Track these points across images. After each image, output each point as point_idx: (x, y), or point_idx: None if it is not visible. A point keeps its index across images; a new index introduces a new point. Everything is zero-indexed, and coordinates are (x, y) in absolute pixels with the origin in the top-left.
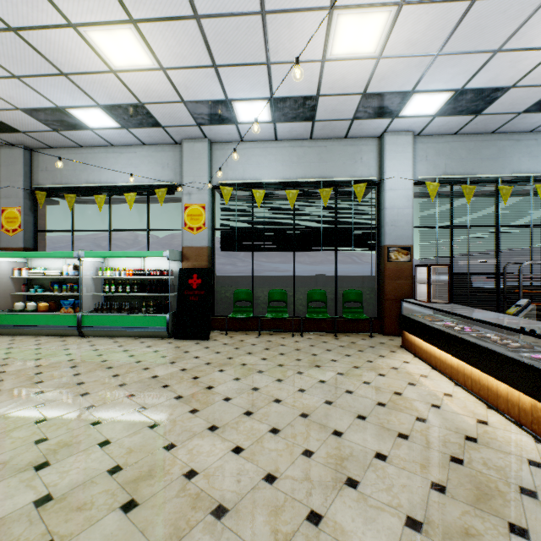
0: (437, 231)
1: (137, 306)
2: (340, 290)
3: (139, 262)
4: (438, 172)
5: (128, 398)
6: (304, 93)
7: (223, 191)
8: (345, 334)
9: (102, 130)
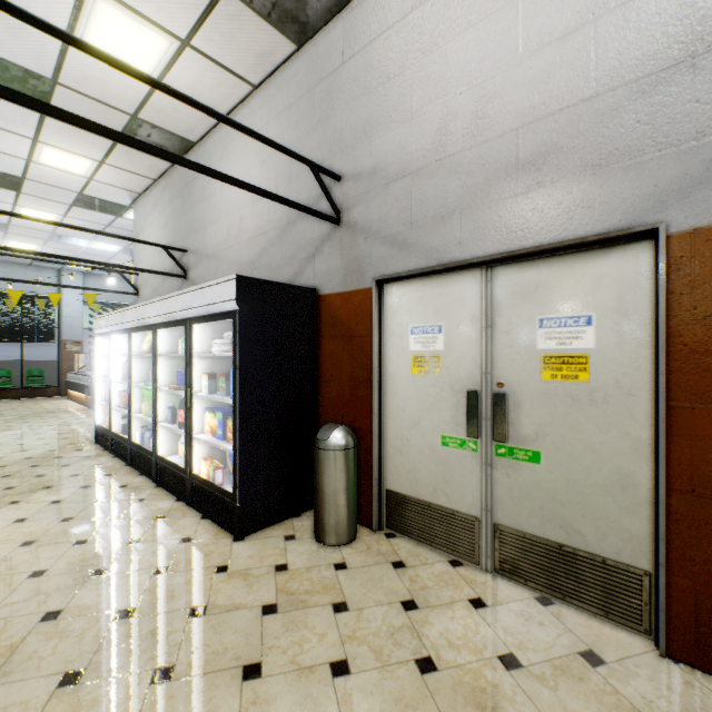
0: None
1: None
2: (27, 369)
3: None
4: (104, 298)
5: None
6: None
7: None
8: (30, 398)
9: None
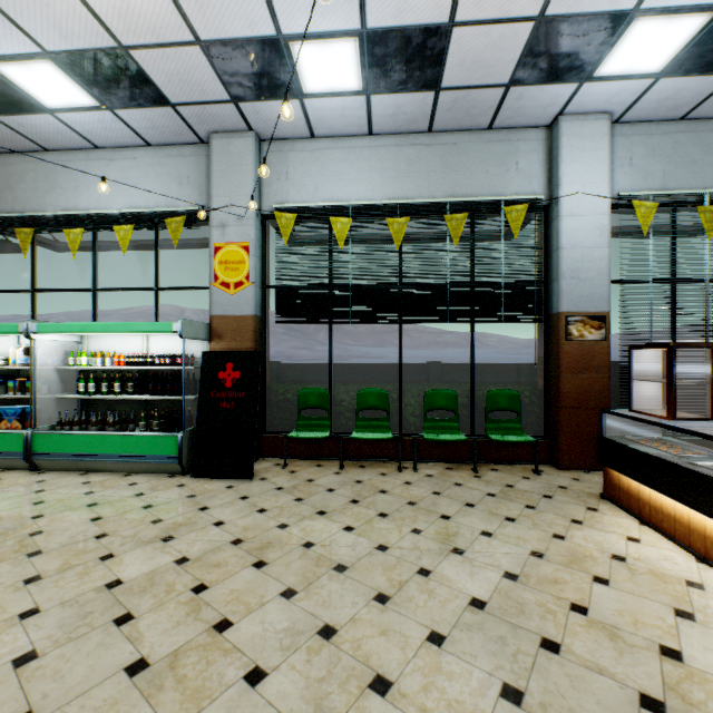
0: (651, 287)
1: (133, 417)
2: (478, 389)
3: (140, 342)
4: (651, 186)
5: (11, 670)
6: (426, 18)
7: (280, 220)
8: (489, 466)
9: (70, 114)
